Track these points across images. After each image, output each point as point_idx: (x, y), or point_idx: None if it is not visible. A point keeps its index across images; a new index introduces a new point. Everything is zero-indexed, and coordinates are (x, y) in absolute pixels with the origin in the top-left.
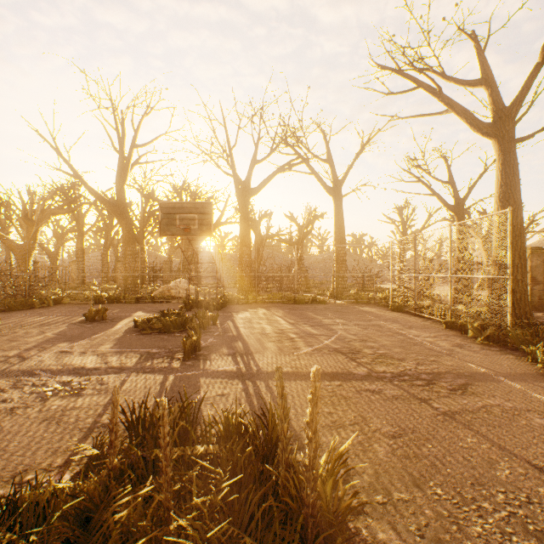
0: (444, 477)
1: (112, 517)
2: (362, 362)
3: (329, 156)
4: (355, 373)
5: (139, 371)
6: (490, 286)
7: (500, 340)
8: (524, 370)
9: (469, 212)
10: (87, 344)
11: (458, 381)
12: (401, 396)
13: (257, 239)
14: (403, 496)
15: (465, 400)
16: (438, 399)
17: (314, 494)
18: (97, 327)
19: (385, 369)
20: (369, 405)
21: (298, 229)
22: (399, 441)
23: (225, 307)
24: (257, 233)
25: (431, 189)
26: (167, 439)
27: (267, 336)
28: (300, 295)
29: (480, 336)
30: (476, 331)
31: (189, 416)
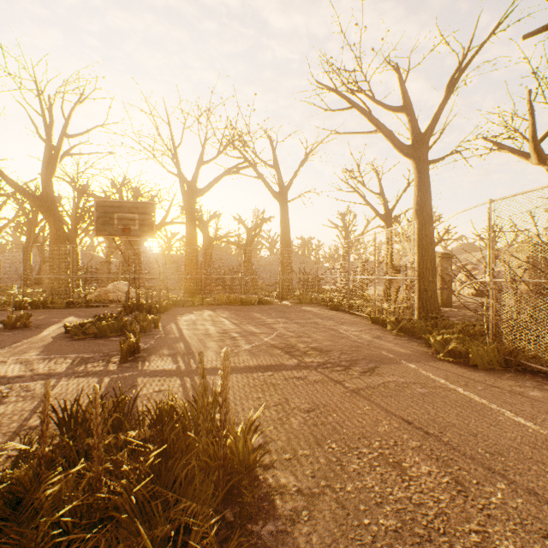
0: (340, 435)
1: (44, 493)
2: (295, 355)
3: (275, 162)
4: (287, 364)
5: (71, 375)
6: (409, 286)
7: (410, 331)
8: (421, 353)
9: (399, 220)
10: (8, 353)
11: (370, 365)
12: (321, 380)
13: (205, 240)
14: (306, 452)
15: (371, 379)
16: (350, 380)
17: (226, 449)
18: (19, 335)
19: (313, 359)
20: (293, 389)
21: (247, 232)
22: (312, 414)
23: (169, 310)
24: (205, 234)
25: (365, 199)
26: (99, 419)
27: (210, 336)
28: (247, 296)
29: (395, 328)
30: (392, 325)
31: (124, 409)
